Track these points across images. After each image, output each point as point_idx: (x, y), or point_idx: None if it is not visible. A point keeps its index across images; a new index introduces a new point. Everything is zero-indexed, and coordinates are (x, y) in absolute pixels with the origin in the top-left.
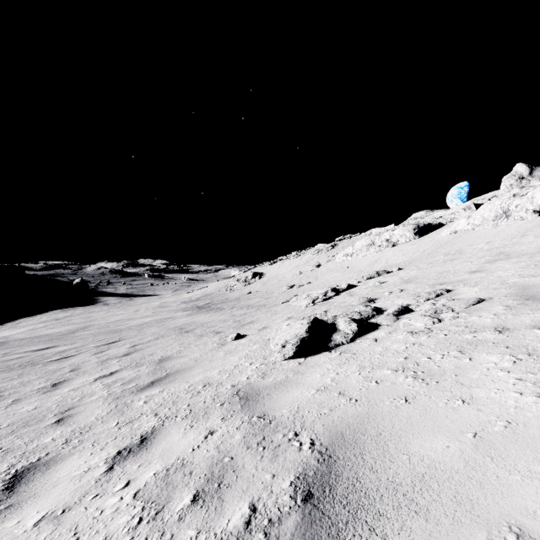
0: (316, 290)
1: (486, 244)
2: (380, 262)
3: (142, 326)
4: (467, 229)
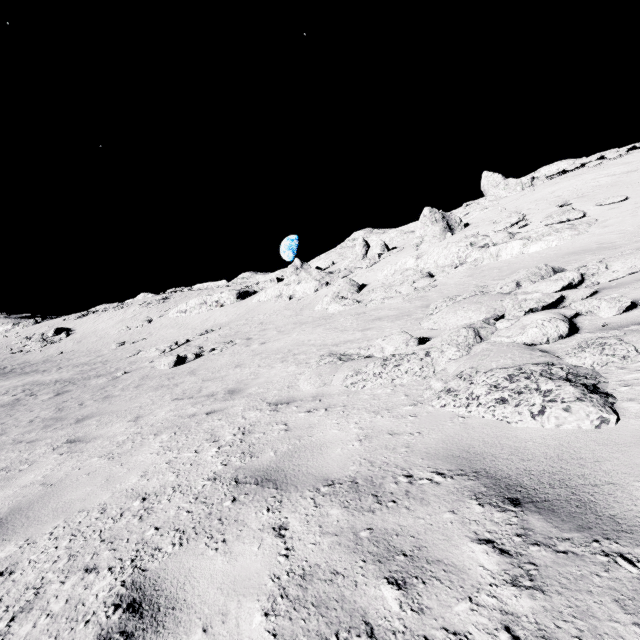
0: (163, 345)
1: (263, 315)
2: (210, 321)
3: None
4: (265, 301)
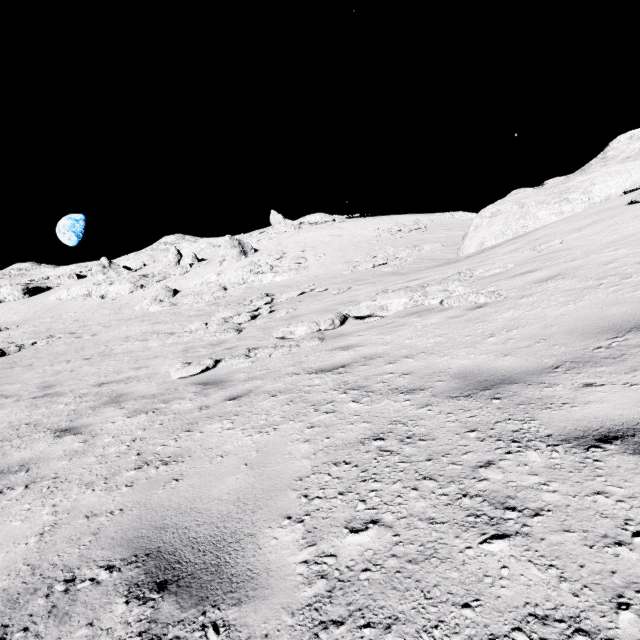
0: None
1: (74, 313)
2: None
3: None
4: (68, 299)
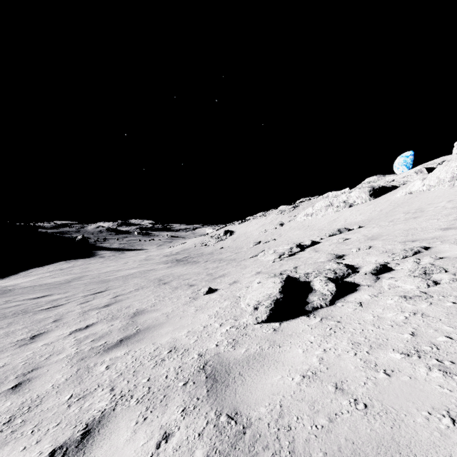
0: (282, 246)
1: (448, 202)
2: (339, 221)
3: (127, 276)
4: (423, 190)
